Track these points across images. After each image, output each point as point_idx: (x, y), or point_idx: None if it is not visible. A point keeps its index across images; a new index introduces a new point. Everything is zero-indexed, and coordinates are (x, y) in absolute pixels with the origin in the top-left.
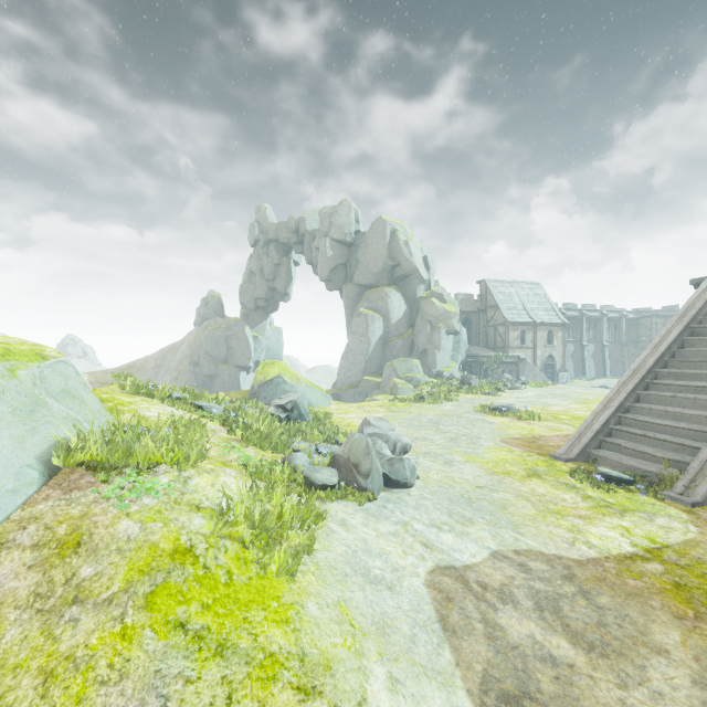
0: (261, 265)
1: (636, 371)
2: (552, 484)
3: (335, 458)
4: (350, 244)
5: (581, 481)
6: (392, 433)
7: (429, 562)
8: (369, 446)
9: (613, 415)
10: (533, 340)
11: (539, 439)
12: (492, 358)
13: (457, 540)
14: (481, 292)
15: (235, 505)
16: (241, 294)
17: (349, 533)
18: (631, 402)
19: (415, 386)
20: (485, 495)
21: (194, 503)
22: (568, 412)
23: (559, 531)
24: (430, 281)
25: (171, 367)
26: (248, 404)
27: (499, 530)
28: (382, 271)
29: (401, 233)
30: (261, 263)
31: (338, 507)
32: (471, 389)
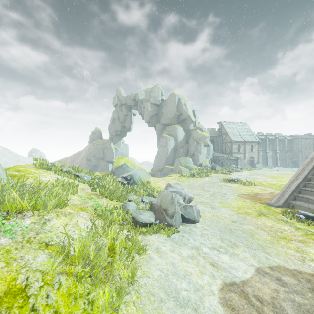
0: (118, 115)
1: (312, 159)
2: (274, 220)
3: (152, 205)
4: (159, 105)
5: (290, 218)
6: (183, 191)
7: (218, 280)
8: (173, 198)
9: (301, 182)
10: (243, 149)
11: (257, 195)
12: (225, 157)
13: (232, 260)
14: (219, 127)
15: (75, 243)
16: (109, 129)
17: (162, 258)
18: (311, 175)
19: (189, 170)
20: (238, 226)
21: (45, 241)
22: (267, 182)
23: (291, 251)
24: (196, 122)
25: (78, 162)
26: (108, 177)
27: (255, 251)
28: (174, 117)
29: (182, 100)
30: (118, 114)
31: (154, 238)
32: (216, 171)
